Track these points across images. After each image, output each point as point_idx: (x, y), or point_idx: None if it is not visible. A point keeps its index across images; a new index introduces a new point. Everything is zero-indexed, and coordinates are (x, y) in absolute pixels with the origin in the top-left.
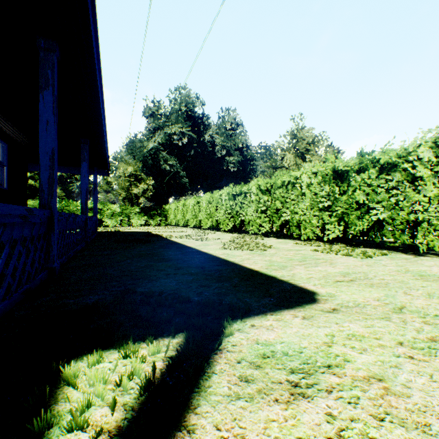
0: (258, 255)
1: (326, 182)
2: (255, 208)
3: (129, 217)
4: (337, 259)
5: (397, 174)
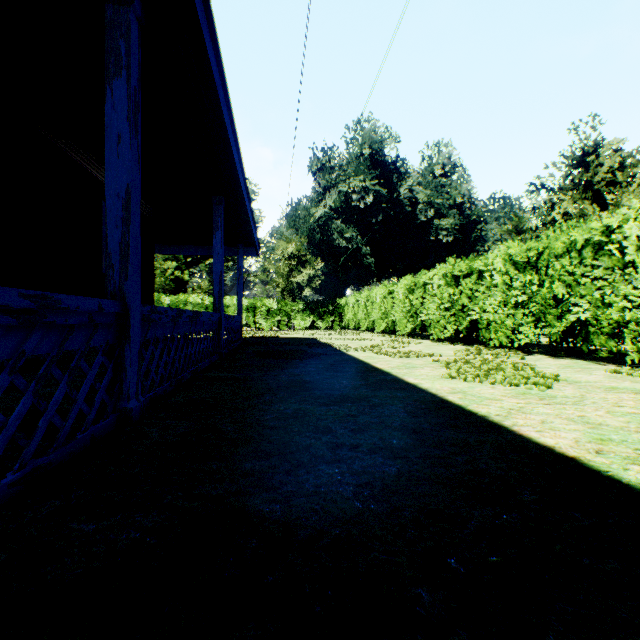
0: (539, 400)
1: None
2: (502, 298)
3: (289, 316)
4: None
5: None
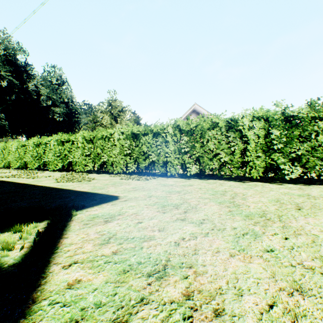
0: (85, 184)
1: (129, 139)
2: (82, 152)
3: None
4: (132, 182)
5: (160, 138)
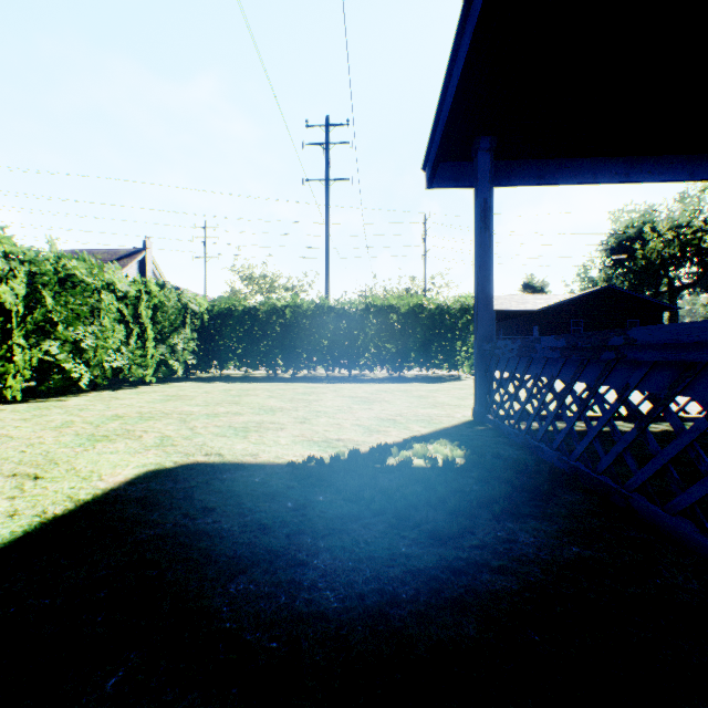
0: None
1: None
2: None
3: None
4: None
5: None
